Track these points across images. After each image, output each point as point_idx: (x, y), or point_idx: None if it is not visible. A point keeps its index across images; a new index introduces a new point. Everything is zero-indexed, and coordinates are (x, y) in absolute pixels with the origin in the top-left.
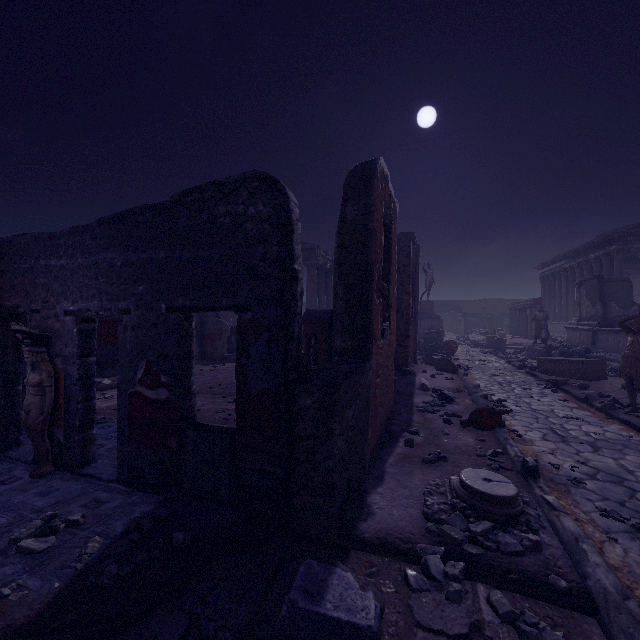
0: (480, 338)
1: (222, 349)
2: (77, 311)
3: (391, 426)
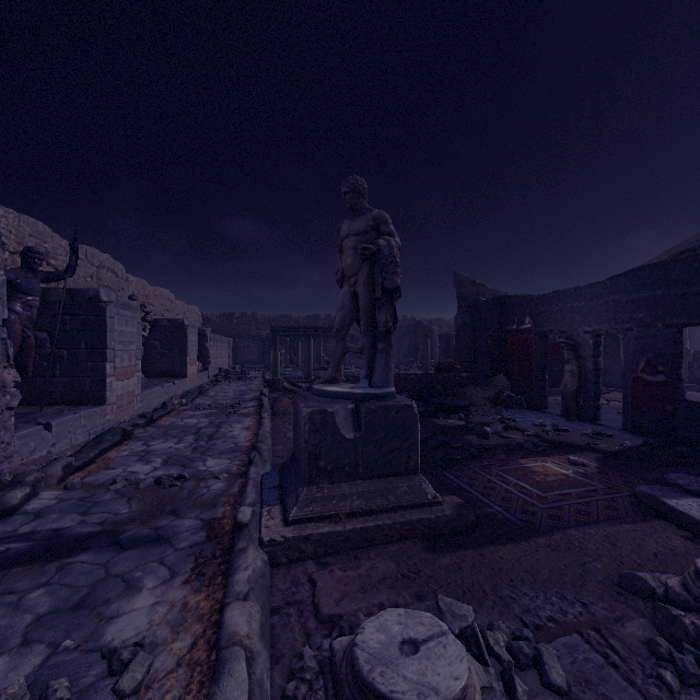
0: None
1: None
2: (592, 331)
3: None
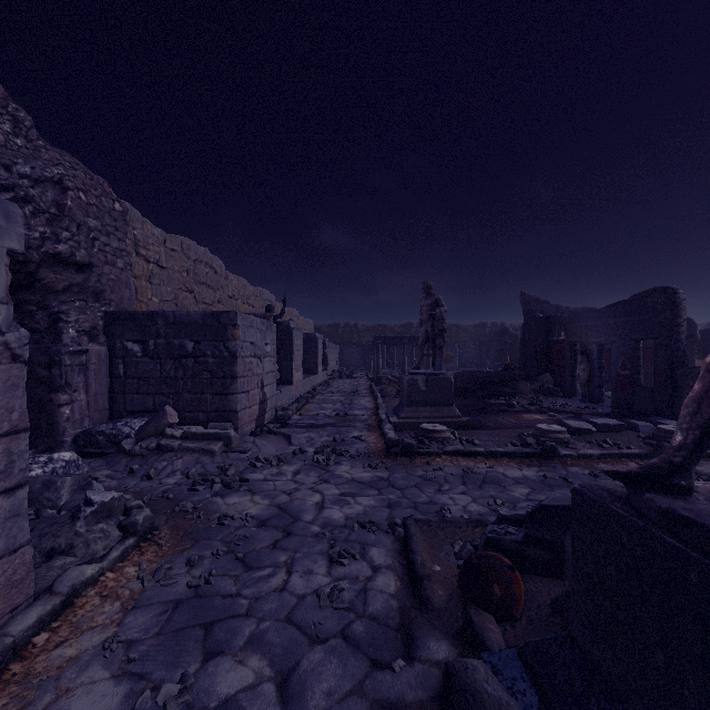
0: None
1: None
2: (596, 342)
3: None
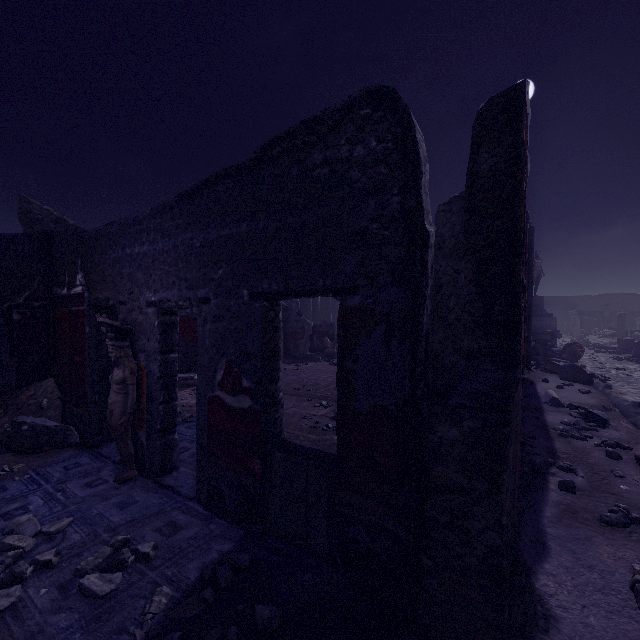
0: (605, 341)
1: (304, 348)
2: (158, 302)
3: (528, 456)
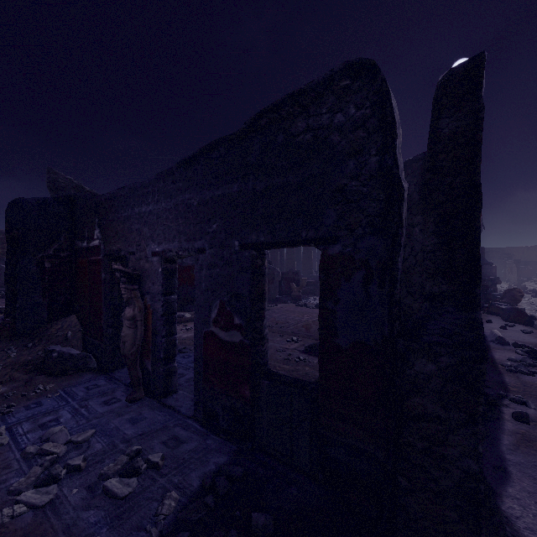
0: None
1: (274, 291)
2: (161, 252)
3: None
